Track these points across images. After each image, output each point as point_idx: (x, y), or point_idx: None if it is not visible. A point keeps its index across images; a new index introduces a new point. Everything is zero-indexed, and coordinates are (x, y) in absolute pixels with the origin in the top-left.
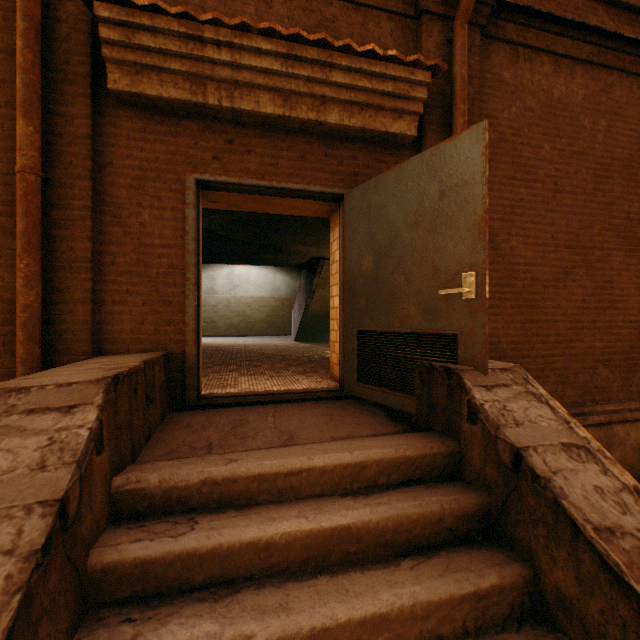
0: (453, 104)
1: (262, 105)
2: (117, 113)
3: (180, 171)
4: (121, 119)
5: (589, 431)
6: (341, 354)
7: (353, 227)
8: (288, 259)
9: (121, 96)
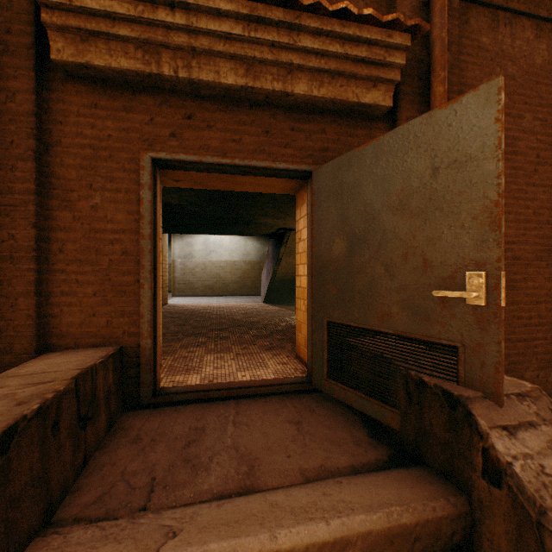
0: (431, 71)
1: (222, 75)
2: (65, 87)
3: (134, 149)
4: (70, 94)
5: None
6: (309, 342)
7: (322, 207)
8: (256, 230)
9: (67, 68)
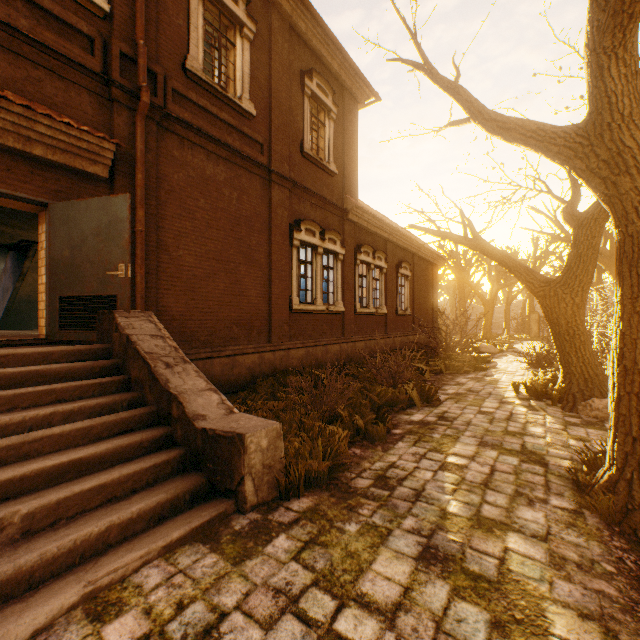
0: (136, 164)
1: None
2: None
3: None
4: None
5: (224, 360)
6: (48, 314)
7: (57, 228)
8: None
9: None
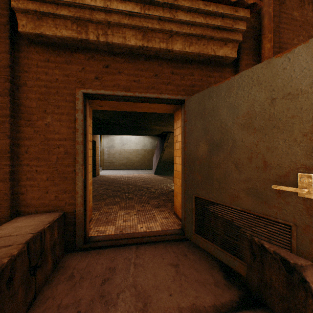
0: (262, 34)
1: (127, 39)
2: (29, 49)
3: (72, 87)
4: (32, 53)
5: None
6: (182, 207)
7: (191, 123)
8: (150, 132)
9: (29, 37)
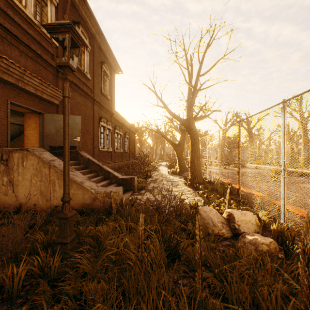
0: None
1: (31, 89)
2: None
3: (6, 98)
4: None
5: None
6: None
7: (48, 122)
8: None
9: None
